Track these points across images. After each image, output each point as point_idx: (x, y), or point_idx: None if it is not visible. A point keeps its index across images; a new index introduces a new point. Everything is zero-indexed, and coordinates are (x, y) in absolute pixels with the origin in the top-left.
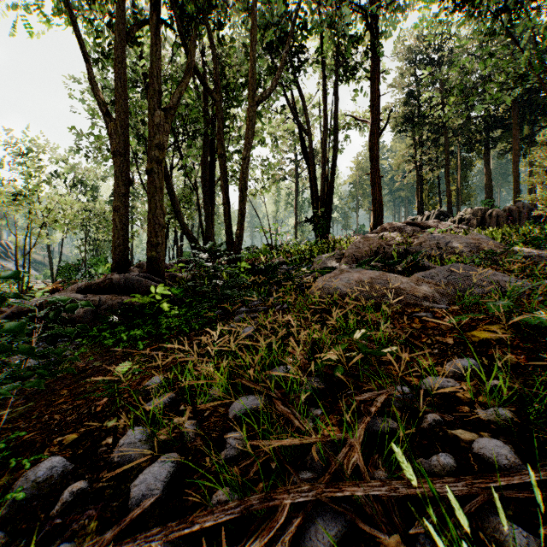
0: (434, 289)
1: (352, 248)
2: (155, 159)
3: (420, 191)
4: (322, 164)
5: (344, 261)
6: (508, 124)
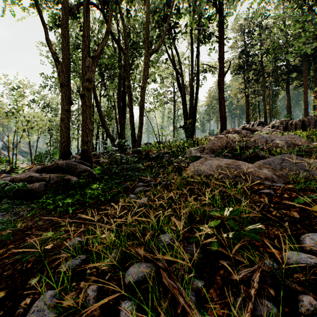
0: (271, 172)
1: (210, 143)
2: (86, 88)
3: (248, 109)
4: (190, 93)
5: (205, 152)
6: (301, 69)
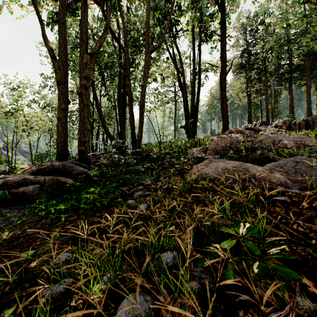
0: (284, 176)
1: (213, 144)
2: (83, 86)
3: (250, 109)
4: (191, 92)
5: (208, 152)
6: (304, 68)
